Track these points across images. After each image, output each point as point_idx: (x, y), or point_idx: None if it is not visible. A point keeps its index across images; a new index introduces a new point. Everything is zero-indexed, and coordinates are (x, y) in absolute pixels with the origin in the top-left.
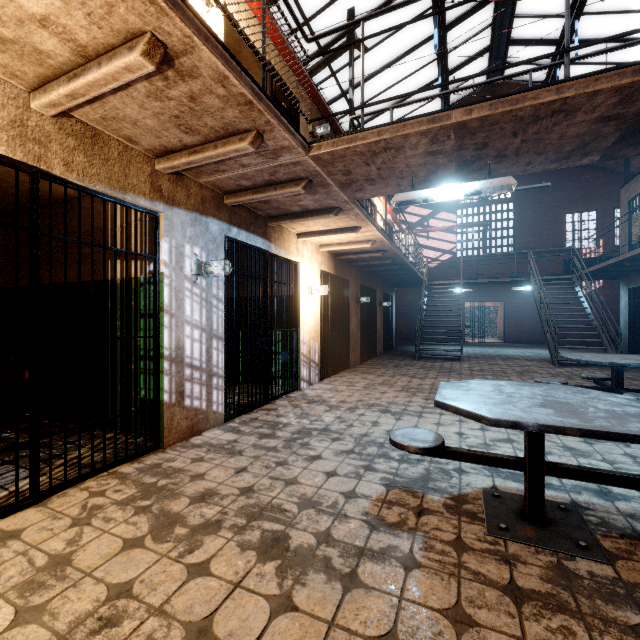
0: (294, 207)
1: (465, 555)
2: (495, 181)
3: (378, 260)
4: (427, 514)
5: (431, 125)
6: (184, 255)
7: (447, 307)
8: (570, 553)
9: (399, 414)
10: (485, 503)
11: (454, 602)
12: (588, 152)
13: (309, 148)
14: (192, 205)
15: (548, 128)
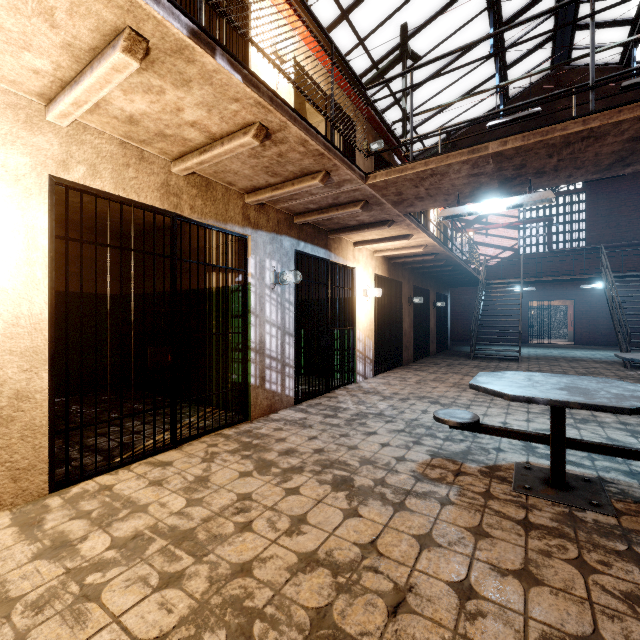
0: (352, 222)
1: (491, 501)
2: (534, 195)
3: (431, 262)
4: (463, 475)
5: (471, 156)
6: (265, 268)
7: (508, 306)
8: (581, 507)
9: (448, 405)
10: (516, 472)
11: (476, 524)
12: (629, 163)
13: (366, 178)
14: (271, 227)
15: (581, 149)
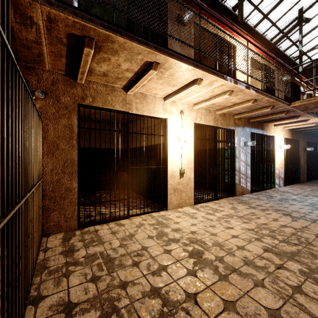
0: (277, 118)
1: None
2: None
3: None
4: None
5: None
6: (240, 140)
7: None
8: None
9: None
10: None
11: None
12: None
13: (290, 104)
14: (242, 125)
15: None
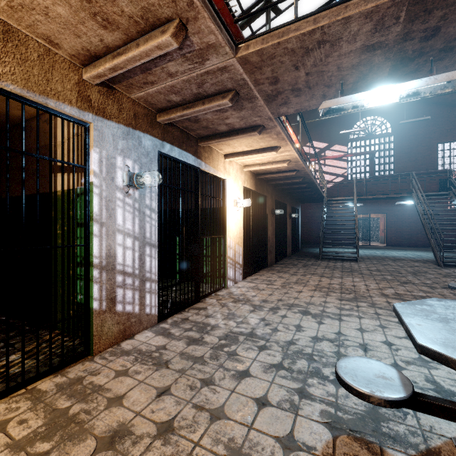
0: (221, 126)
1: None
2: (441, 76)
3: (290, 179)
4: None
5: (381, 0)
6: (115, 166)
7: (340, 218)
8: None
9: (319, 316)
10: None
11: None
12: None
13: (236, 49)
14: (124, 119)
15: None
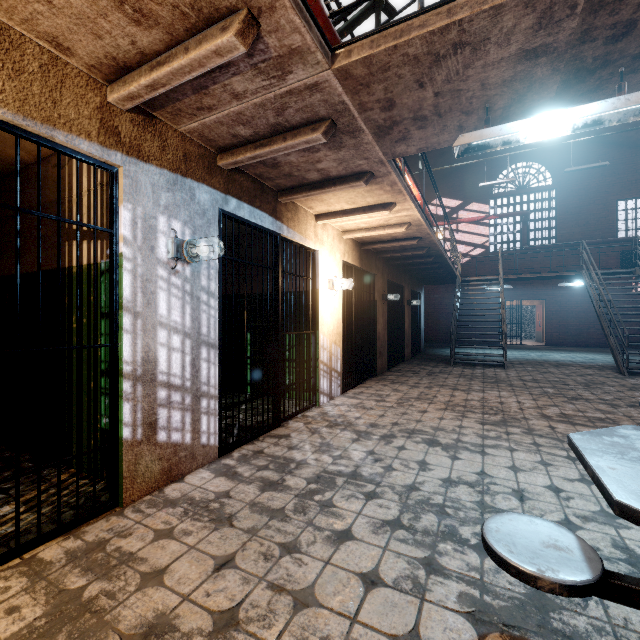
0: (311, 173)
1: None
2: (635, 96)
3: (410, 250)
4: None
5: None
6: (156, 230)
7: (479, 306)
8: None
9: (453, 448)
10: None
11: None
12: None
13: (333, 57)
14: (169, 162)
15: None
